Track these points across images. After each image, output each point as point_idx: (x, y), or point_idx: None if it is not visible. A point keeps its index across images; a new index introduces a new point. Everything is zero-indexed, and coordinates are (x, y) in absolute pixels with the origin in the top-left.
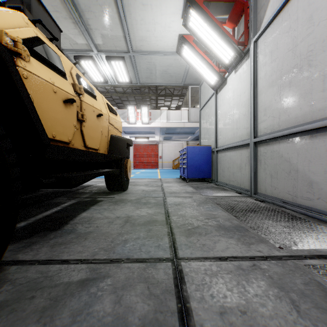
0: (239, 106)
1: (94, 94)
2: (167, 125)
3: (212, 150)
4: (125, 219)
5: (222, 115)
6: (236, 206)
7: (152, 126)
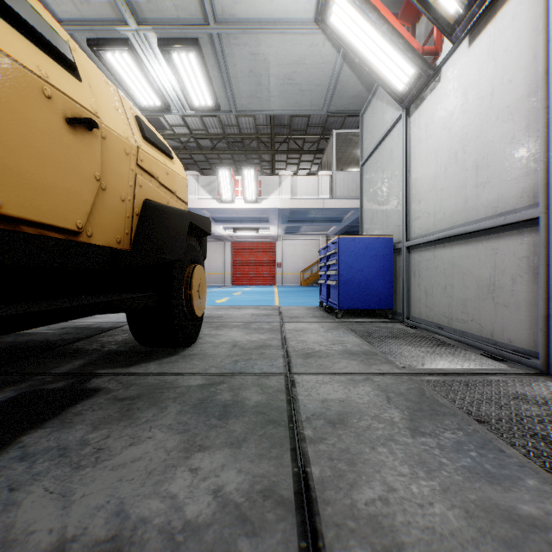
0: (487, 124)
1: (62, 52)
2: (292, 205)
3: (396, 246)
4: None
5: (425, 161)
6: None
7: (264, 207)
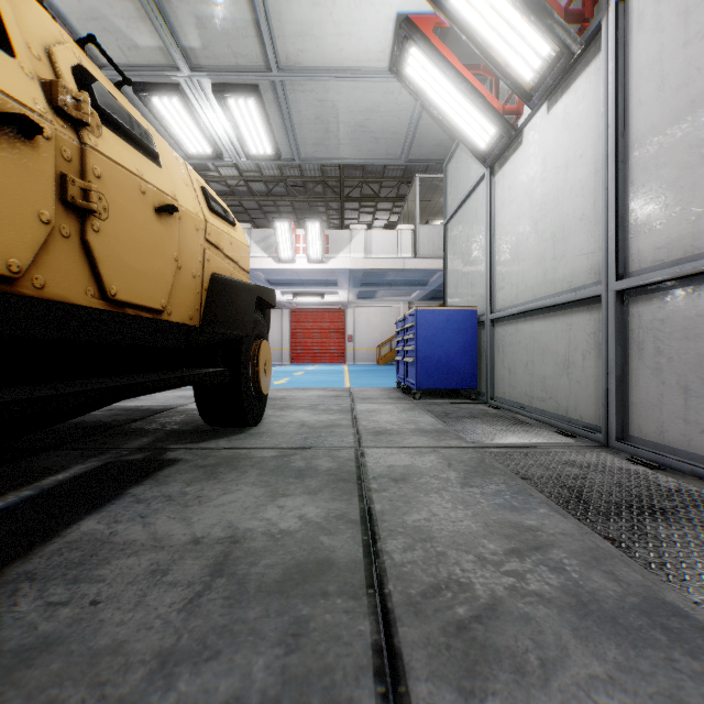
0: (562, 196)
1: (149, 145)
2: (366, 266)
3: (480, 319)
4: (218, 553)
5: (508, 227)
6: (587, 486)
7: (331, 268)
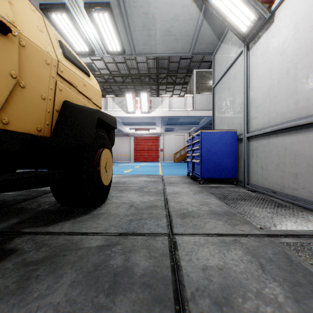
0: None
1: None
2: (169, 114)
3: (239, 137)
4: None
5: (261, 78)
6: None
7: (152, 116)
